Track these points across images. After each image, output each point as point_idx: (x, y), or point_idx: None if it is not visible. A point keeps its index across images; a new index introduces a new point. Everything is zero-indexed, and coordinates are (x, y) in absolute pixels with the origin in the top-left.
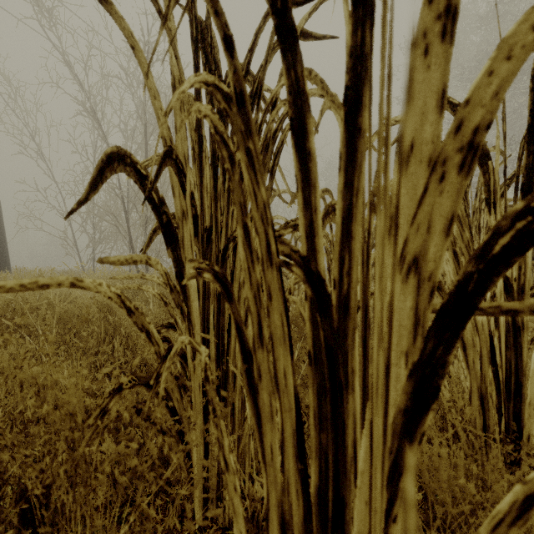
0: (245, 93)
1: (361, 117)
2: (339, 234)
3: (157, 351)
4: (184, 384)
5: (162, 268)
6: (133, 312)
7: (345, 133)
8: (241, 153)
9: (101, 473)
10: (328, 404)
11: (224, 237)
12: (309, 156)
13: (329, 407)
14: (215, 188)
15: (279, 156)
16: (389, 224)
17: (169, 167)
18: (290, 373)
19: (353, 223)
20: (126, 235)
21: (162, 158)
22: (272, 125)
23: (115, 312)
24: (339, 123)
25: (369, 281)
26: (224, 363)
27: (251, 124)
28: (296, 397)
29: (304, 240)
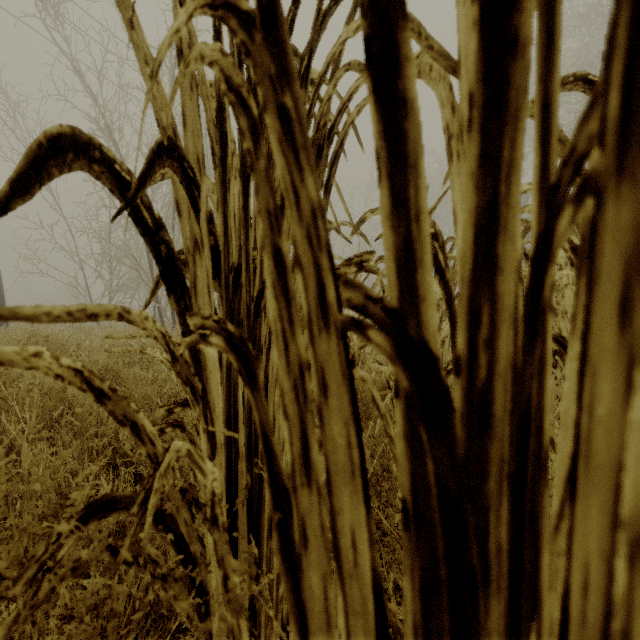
0: (278, 1)
1: (519, 10)
2: (468, 262)
3: (150, 453)
4: (197, 497)
5: (155, 325)
6: (107, 396)
7: (483, 48)
8: (270, 114)
9: (80, 620)
10: (444, 614)
11: (257, 279)
12: (404, 105)
13: (448, 621)
14: (245, 209)
15: (337, 163)
16: (585, 236)
17: (172, 172)
18: (364, 539)
19: (500, 237)
20: (149, 282)
21: (154, 153)
22: (327, 119)
23: (123, 380)
24: (436, 90)
25: (541, 362)
26: (257, 462)
27: (288, 58)
28: (376, 590)
29: (392, 275)
